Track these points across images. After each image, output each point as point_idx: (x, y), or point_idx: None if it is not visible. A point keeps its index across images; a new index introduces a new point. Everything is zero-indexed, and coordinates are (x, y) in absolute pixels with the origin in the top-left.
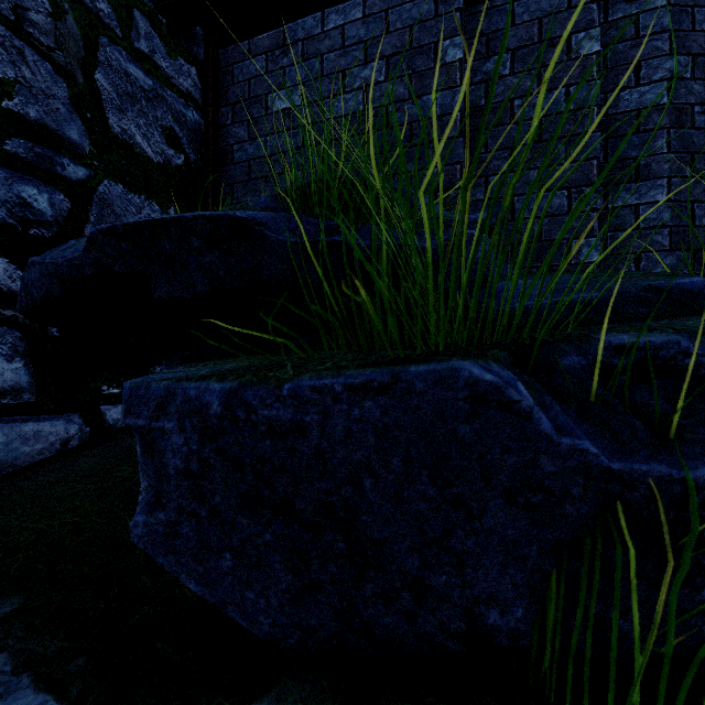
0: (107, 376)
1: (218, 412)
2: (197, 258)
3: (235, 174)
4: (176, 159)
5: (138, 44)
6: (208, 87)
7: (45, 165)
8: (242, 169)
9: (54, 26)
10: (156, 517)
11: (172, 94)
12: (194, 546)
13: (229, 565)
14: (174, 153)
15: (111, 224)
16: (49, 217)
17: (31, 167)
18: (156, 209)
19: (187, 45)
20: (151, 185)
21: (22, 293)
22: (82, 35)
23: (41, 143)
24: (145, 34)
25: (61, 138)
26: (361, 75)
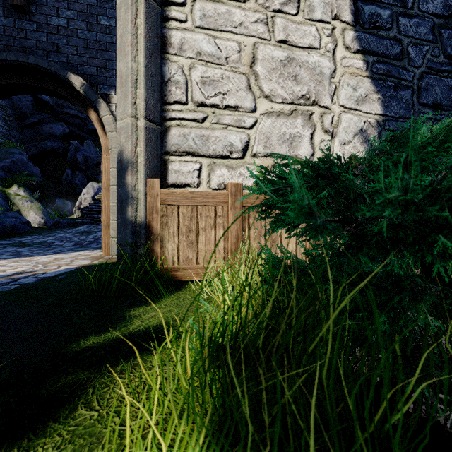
0: None
1: None
2: None
3: None
4: None
5: None
6: None
7: None
8: None
9: None
10: None
11: None
12: None
13: None
14: None
15: None
16: None
17: None
18: None
19: None
20: None
21: None
22: None
23: None
24: None
25: None
26: None
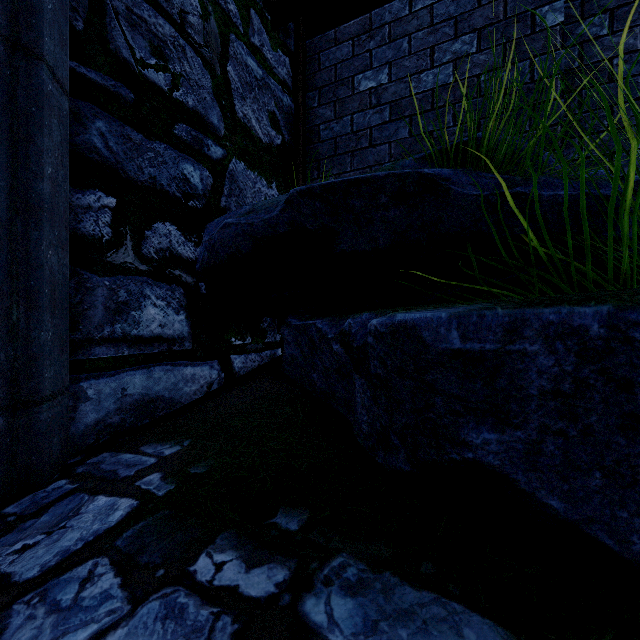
0: (234, 329)
1: (603, 333)
2: (383, 213)
3: (321, 151)
4: (276, 139)
5: (253, 39)
6: (298, 75)
7: (198, 146)
8: (329, 146)
9: (203, 27)
10: (512, 435)
11: (274, 82)
12: (558, 464)
13: (598, 484)
14: (275, 134)
15: (309, 185)
16: (199, 191)
17: (189, 148)
18: (264, 184)
19: (283, 38)
20: (261, 163)
21: (205, 253)
22: (219, 33)
23: (195, 127)
24: (257, 30)
25: (207, 122)
26: (451, 49)
